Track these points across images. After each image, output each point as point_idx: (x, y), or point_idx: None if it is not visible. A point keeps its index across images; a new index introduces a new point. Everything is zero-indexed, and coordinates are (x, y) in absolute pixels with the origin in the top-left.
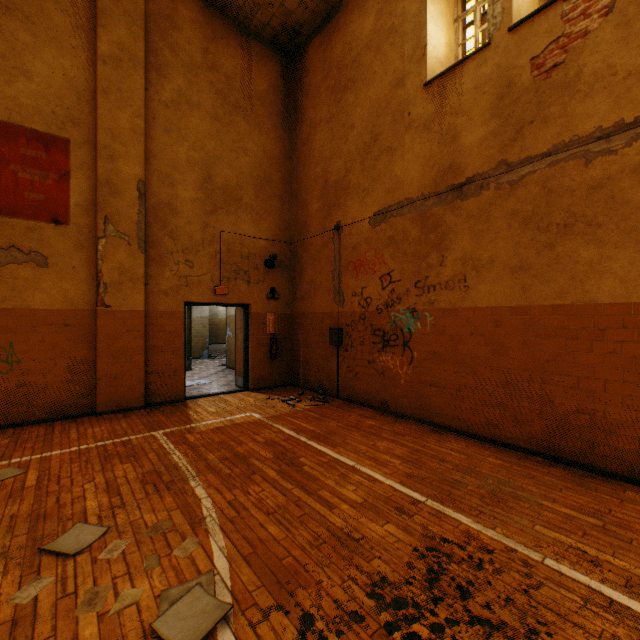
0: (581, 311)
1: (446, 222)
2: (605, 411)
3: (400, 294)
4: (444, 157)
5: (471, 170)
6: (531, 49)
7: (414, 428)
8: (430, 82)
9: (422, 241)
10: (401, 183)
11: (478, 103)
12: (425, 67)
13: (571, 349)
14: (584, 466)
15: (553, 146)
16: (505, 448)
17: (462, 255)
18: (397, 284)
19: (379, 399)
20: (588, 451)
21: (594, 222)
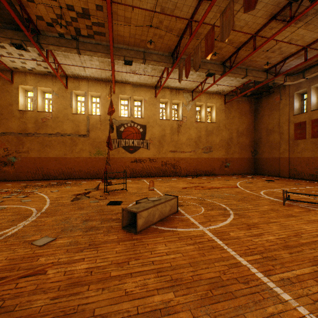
0: (48, 158)
1: (24, 140)
2: (51, 171)
3: (11, 153)
4: (24, 127)
5: (30, 132)
6: (41, 116)
7: (16, 181)
8: (20, 110)
9: (18, 142)
10: (11, 128)
11: (32, 120)
12: (19, 106)
13: (47, 163)
14: (49, 179)
15: (45, 133)
16: (37, 180)
17: (28, 147)
18: (10, 151)
19: (4, 178)
20: (49, 177)
21: (50, 146)
